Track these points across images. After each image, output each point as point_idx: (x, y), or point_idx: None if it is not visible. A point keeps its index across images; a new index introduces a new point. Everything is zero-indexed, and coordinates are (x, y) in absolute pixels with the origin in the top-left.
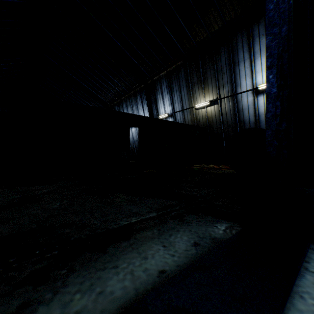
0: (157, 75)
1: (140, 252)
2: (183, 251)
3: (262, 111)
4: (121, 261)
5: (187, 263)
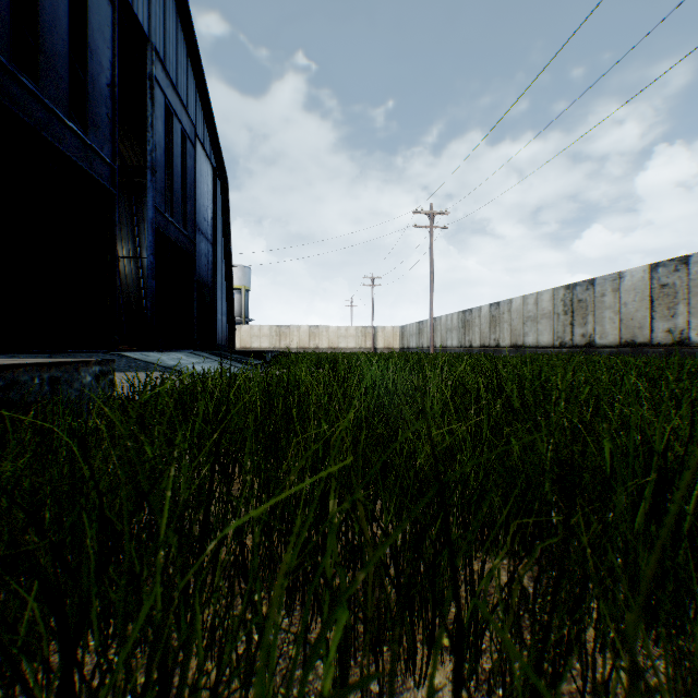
0: None
1: None
2: None
3: None
4: None
5: None
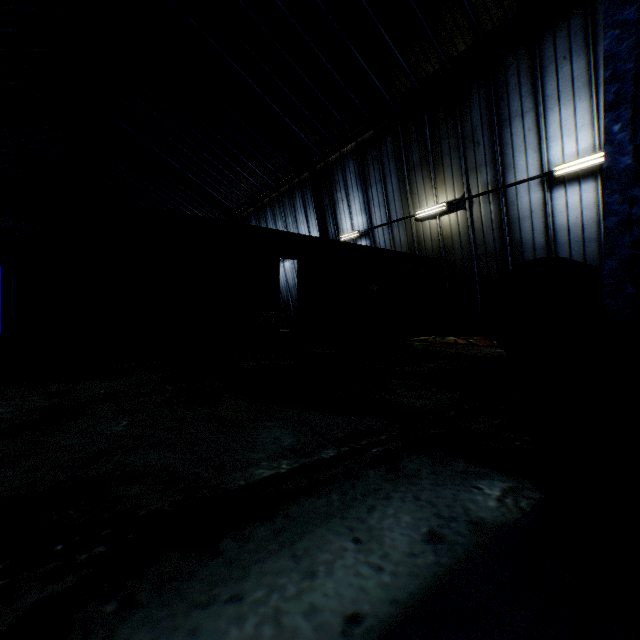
0: (336, 151)
1: (298, 557)
2: (404, 558)
3: (563, 221)
4: (253, 580)
5: (415, 595)
